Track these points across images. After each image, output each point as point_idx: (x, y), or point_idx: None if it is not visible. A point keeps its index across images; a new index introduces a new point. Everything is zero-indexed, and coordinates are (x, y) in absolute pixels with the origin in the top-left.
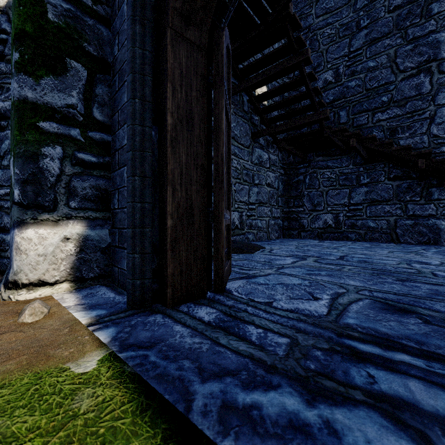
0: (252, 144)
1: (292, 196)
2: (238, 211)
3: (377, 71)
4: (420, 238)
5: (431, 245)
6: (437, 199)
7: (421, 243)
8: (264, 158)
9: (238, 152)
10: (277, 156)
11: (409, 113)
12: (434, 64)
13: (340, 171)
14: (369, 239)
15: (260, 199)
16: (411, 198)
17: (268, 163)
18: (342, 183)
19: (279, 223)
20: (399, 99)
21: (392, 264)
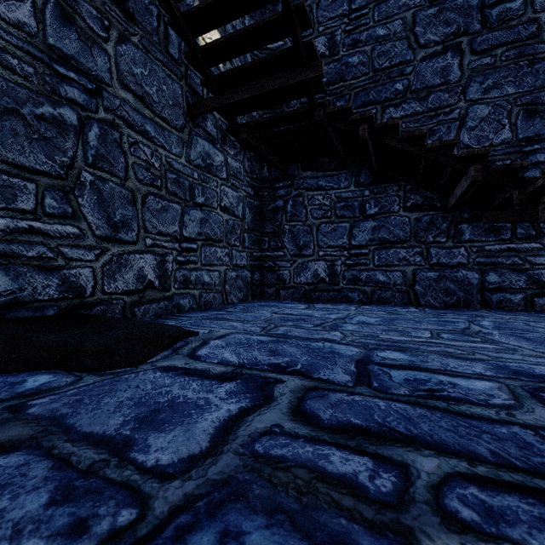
0: (189, 127)
1: (266, 232)
2: (155, 252)
3: (389, 44)
4: (446, 299)
5: (462, 308)
6: (469, 241)
7: (448, 305)
8: (216, 161)
9: (155, 133)
10: (242, 164)
11: (432, 110)
12: (465, 39)
13: (337, 194)
14: (378, 300)
15: (207, 232)
16: (435, 238)
17: (225, 172)
18: (340, 214)
19: (246, 276)
20: (419, 87)
21: (508, 405)
